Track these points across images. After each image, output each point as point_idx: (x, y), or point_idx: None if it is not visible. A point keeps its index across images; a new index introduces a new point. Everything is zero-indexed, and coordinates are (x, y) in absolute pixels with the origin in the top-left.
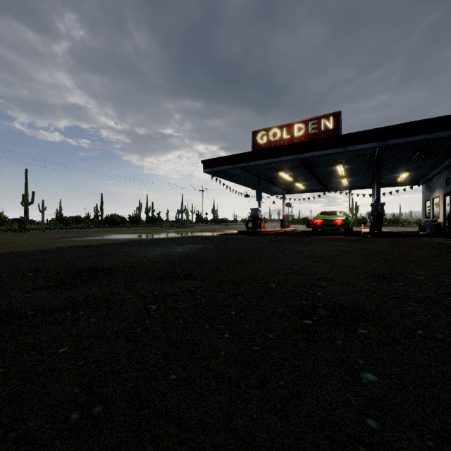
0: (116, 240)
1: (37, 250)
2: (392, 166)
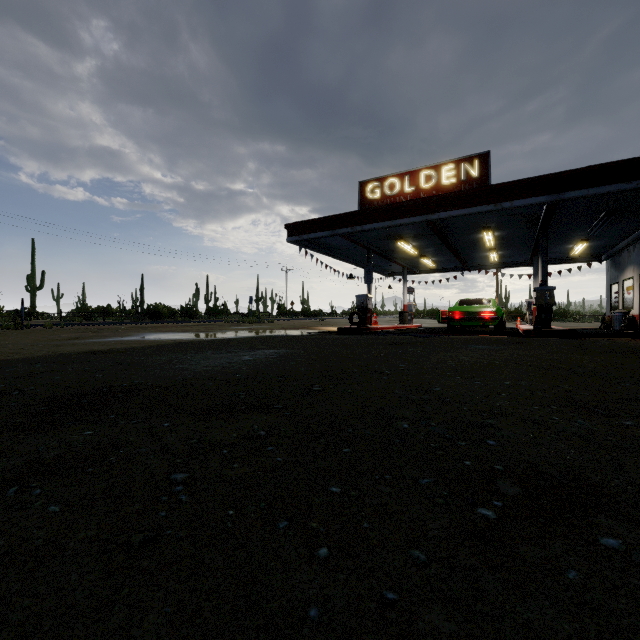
0: (155, 342)
1: (27, 358)
2: (565, 233)
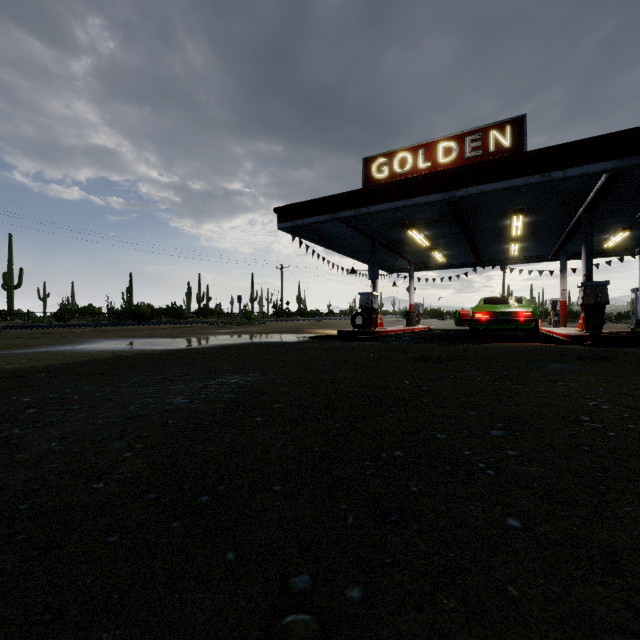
0: (81, 356)
1: None
2: (607, 219)
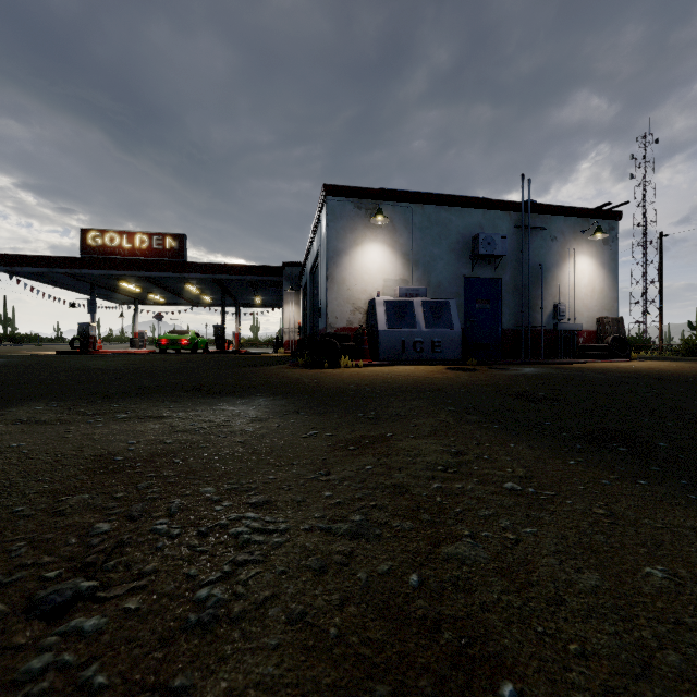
0: None
1: None
2: (242, 291)
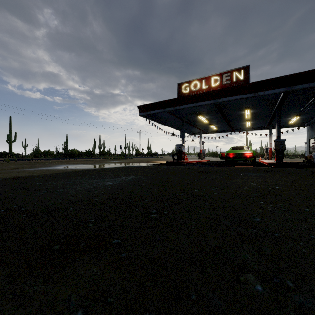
0: (60, 171)
1: None
2: (288, 111)
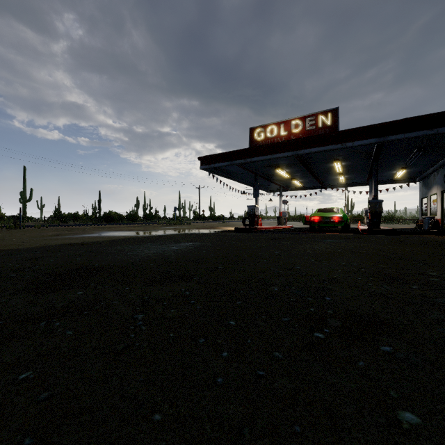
0: (111, 238)
1: (28, 248)
2: (390, 163)
